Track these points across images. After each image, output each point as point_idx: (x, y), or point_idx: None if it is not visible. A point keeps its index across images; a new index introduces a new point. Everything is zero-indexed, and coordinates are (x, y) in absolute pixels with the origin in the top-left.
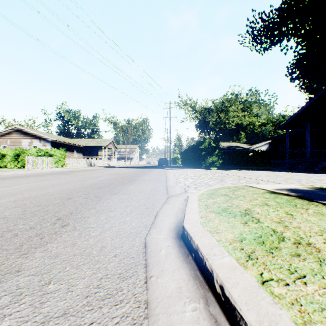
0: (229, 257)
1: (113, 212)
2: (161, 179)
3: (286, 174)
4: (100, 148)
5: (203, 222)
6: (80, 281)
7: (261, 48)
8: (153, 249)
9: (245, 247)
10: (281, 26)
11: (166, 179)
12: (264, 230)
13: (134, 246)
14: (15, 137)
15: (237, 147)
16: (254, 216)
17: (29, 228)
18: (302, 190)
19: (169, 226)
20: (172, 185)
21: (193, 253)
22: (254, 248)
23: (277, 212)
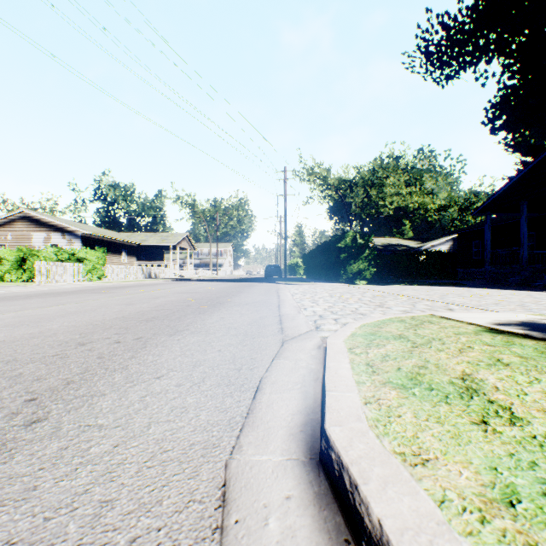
0: None
1: (162, 380)
2: (269, 302)
3: (492, 292)
4: (167, 248)
5: (375, 419)
6: None
7: (442, 75)
8: (245, 513)
9: (542, 541)
10: (478, 37)
11: (278, 302)
12: None
13: (192, 498)
14: (20, 228)
15: (399, 247)
16: (495, 399)
17: None
18: None
19: (289, 422)
20: (290, 314)
21: None
22: None
23: (540, 386)
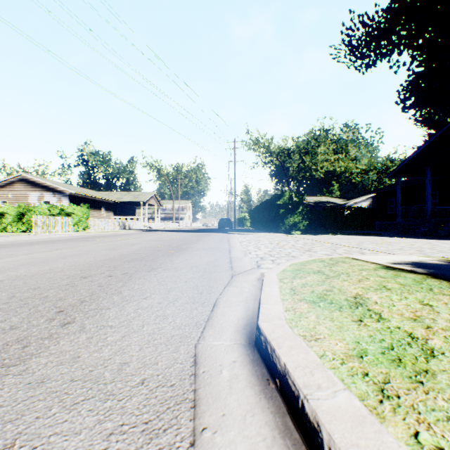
0: (346, 394)
1: (147, 300)
2: (222, 248)
3: (399, 240)
4: (138, 204)
5: (290, 319)
6: (70, 440)
7: (362, 64)
8: (208, 368)
9: (371, 371)
10: (391, 34)
11: (229, 248)
12: (395, 334)
13: (176, 362)
14: (18, 189)
15: (328, 204)
16: (372, 308)
17: (9, 328)
18: (432, 265)
19: (235, 324)
20: (238, 257)
21: (277, 379)
22: (388, 372)
23: (406, 301)
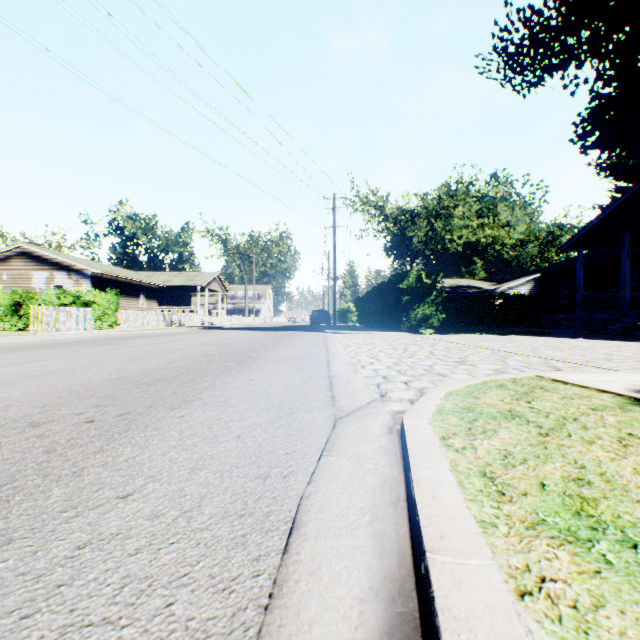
0: None
1: (127, 504)
2: (315, 357)
3: (592, 344)
4: (194, 290)
5: None
6: None
7: (523, 82)
8: None
9: None
10: (568, 35)
11: (327, 357)
12: None
13: None
14: (17, 267)
15: (470, 289)
16: None
17: None
18: None
19: (355, 628)
20: (344, 375)
21: None
22: None
23: None
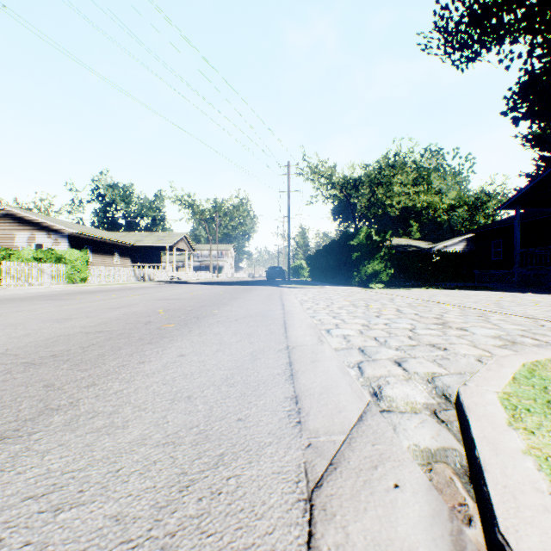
0: None
1: None
2: (270, 316)
3: (550, 299)
4: (164, 249)
5: None
6: None
7: (462, 57)
8: None
9: None
10: (506, 10)
11: (284, 316)
12: None
13: None
14: (1, 227)
15: (410, 248)
16: None
17: None
18: None
19: None
20: (306, 346)
21: None
22: None
23: None
